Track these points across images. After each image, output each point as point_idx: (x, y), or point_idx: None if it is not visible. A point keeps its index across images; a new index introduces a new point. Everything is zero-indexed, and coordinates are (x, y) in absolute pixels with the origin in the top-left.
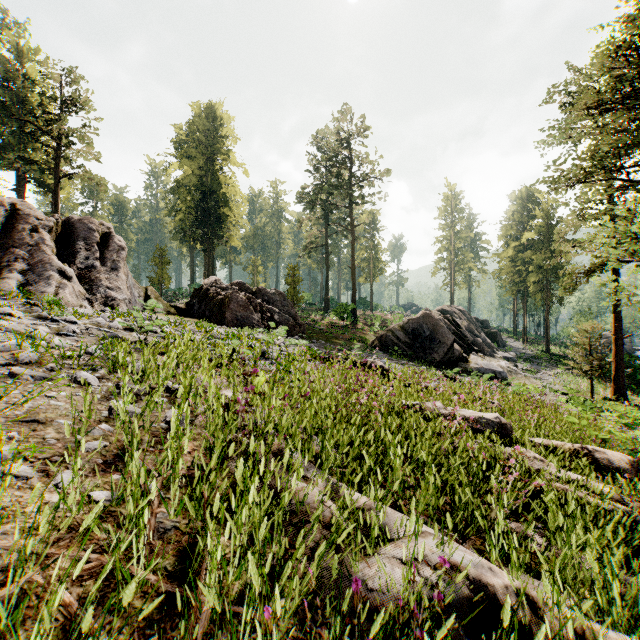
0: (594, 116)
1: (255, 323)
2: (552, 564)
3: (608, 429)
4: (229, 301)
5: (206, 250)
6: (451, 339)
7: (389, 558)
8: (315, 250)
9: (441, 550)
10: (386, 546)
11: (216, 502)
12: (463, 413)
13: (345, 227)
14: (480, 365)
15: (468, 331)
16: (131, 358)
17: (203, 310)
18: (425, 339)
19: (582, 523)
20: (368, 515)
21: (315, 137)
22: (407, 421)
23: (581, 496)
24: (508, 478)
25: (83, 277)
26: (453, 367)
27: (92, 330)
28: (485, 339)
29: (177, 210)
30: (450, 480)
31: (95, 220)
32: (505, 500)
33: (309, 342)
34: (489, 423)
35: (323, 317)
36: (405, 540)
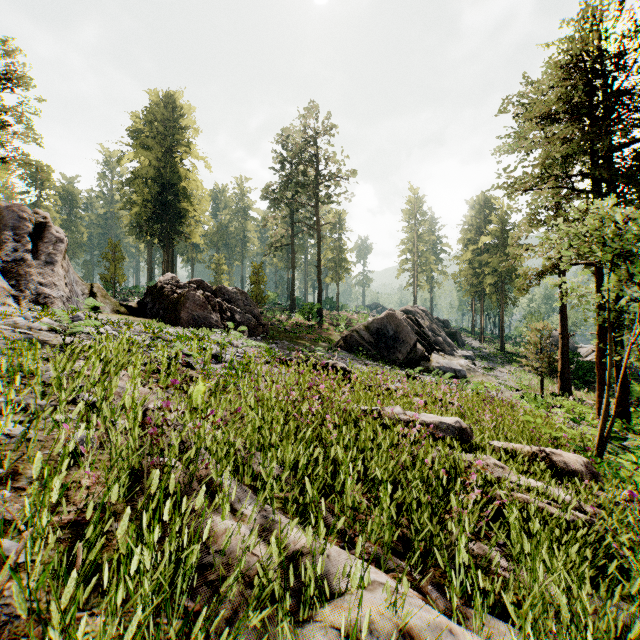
0: (545, 126)
1: (213, 323)
2: (516, 591)
3: (560, 426)
4: (185, 300)
5: (165, 246)
6: (414, 339)
7: (326, 628)
8: (281, 249)
9: (392, 609)
10: (325, 606)
11: (69, 585)
12: (423, 418)
13: (311, 226)
14: (441, 364)
15: (430, 331)
16: (43, 365)
17: (157, 309)
18: (389, 339)
19: (545, 538)
20: (303, 566)
21: (281, 134)
22: (363, 431)
23: (542, 506)
24: (469, 496)
25: (10, 271)
26: (416, 366)
27: (5, 332)
28: (446, 338)
29: (132, 203)
30: (407, 502)
31: (28, 208)
32: (467, 524)
33: (271, 343)
34: (449, 428)
35: (289, 317)
36: (348, 597)
